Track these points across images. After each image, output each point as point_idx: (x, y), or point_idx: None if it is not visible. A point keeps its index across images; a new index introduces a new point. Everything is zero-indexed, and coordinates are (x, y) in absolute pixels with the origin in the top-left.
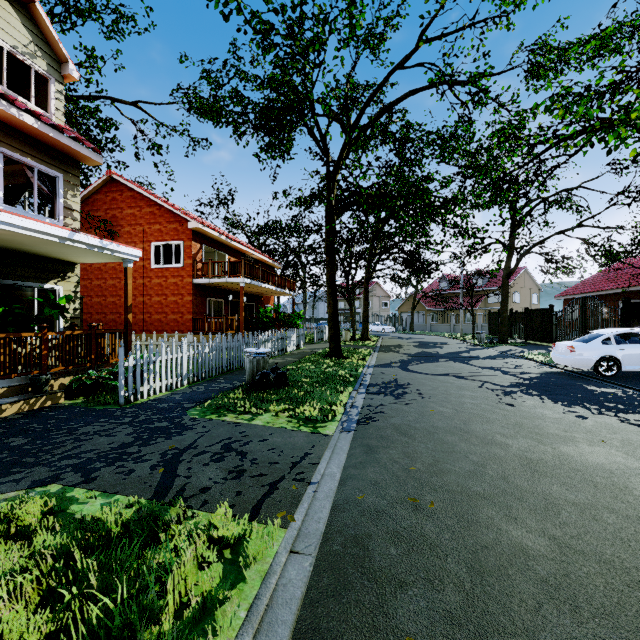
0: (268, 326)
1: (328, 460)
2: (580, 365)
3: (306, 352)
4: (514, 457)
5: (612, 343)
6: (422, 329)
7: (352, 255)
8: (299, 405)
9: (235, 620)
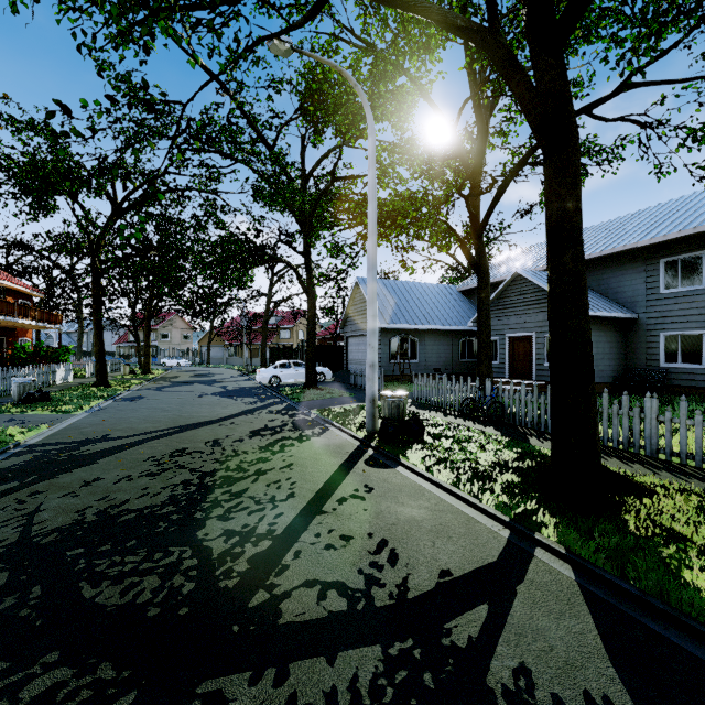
0: (27, 362)
1: (72, 419)
2: (263, 381)
3: (73, 384)
4: (162, 410)
5: (278, 368)
6: (220, 362)
7: (139, 288)
8: (59, 406)
9: (32, 436)
